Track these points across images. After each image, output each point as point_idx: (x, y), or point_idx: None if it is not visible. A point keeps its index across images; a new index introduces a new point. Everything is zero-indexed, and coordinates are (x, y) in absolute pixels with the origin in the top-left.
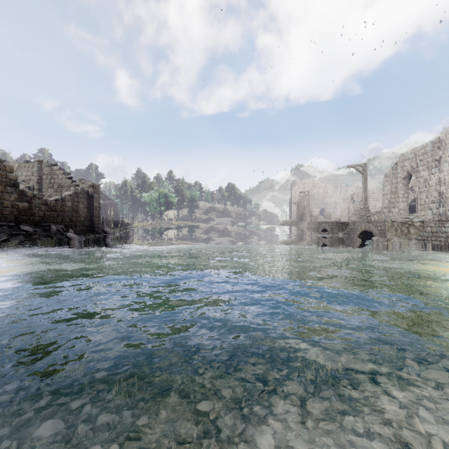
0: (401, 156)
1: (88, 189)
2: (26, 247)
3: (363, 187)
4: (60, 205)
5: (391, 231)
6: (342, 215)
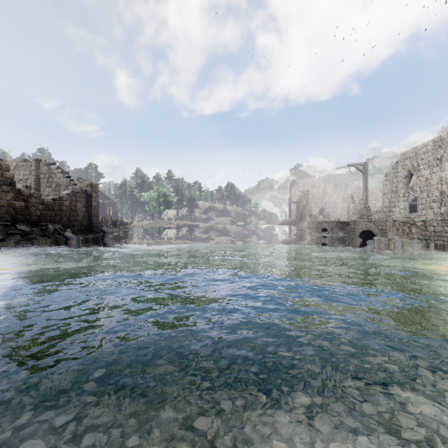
0: (402, 155)
1: (86, 188)
2: (22, 247)
3: (364, 186)
4: (58, 205)
5: (392, 230)
6: (341, 214)
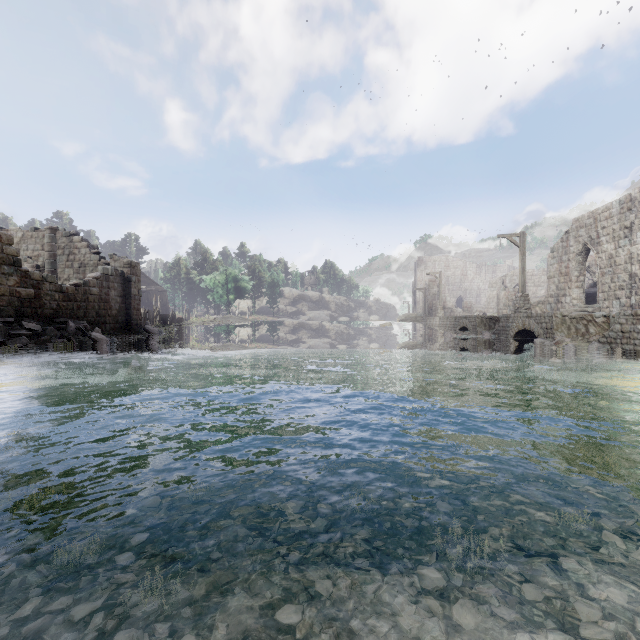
0: (575, 221)
1: (122, 270)
2: (30, 353)
3: (520, 267)
4: (82, 293)
5: (561, 329)
6: (488, 306)
